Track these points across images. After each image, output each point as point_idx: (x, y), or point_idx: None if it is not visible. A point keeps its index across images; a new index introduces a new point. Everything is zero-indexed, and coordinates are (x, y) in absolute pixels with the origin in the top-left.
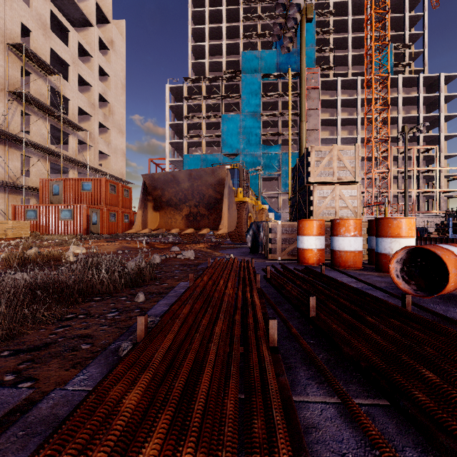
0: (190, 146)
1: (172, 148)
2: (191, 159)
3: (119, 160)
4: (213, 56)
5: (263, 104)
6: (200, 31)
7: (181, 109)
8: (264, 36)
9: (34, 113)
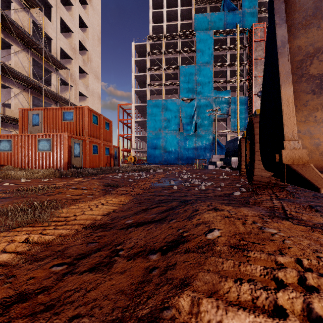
0: (151, 94)
1: (136, 96)
2: (154, 104)
3: (96, 102)
4: (168, 21)
5: (213, 57)
6: (159, 0)
7: (143, 64)
8: (213, 1)
9: (15, 44)
